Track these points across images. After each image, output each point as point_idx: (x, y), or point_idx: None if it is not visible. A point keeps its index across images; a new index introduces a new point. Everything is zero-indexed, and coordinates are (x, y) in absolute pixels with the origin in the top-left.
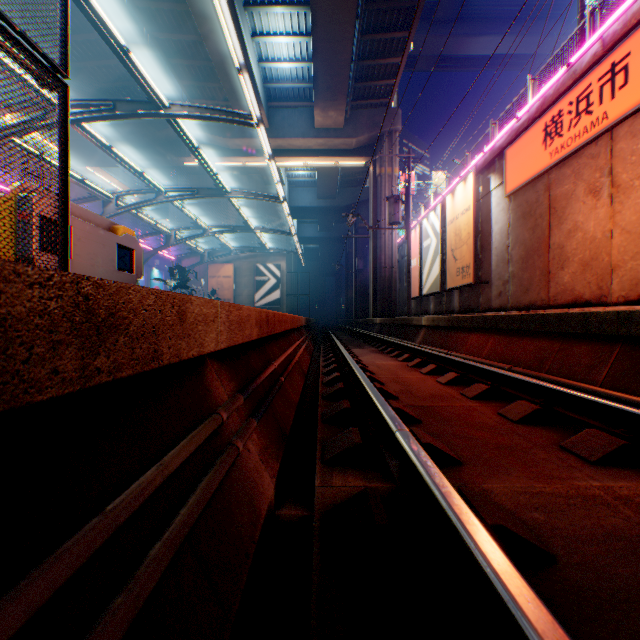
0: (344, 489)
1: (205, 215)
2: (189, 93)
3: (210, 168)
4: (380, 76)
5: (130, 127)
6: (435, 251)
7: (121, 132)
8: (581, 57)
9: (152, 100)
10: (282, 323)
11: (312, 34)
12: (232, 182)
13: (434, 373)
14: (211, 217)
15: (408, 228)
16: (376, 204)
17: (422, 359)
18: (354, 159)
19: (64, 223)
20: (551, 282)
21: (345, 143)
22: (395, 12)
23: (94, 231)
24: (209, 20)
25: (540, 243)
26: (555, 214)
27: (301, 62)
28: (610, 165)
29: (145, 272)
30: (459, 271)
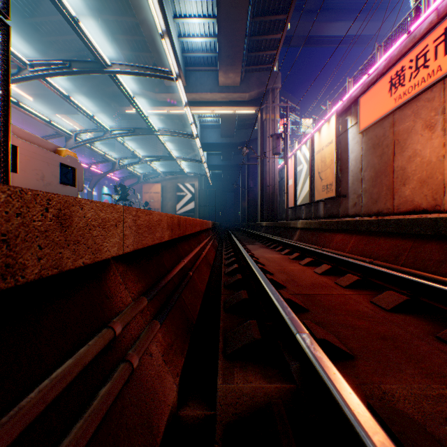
0: (246, 392)
1: (141, 149)
2: (128, 60)
3: (142, 113)
4: (266, 48)
5: (86, 85)
6: (306, 173)
7: (80, 88)
8: (418, 26)
9: (97, 60)
10: (193, 226)
11: (217, 16)
12: (160, 125)
13: (310, 264)
14: (145, 150)
15: (286, 157)
16: (263, 140)
17: (300, 253)
18: (247, 108)
19: (6, 142)
20: (395, 195)
21: (241, 97)
22: (277, 0)
23: (39, 151)
24: (142, 5)
25: (386, 166)
26: (398, 144)
27: (209, 37)
28: (443, 106)
29: (98, 189)
30: (324, 188)
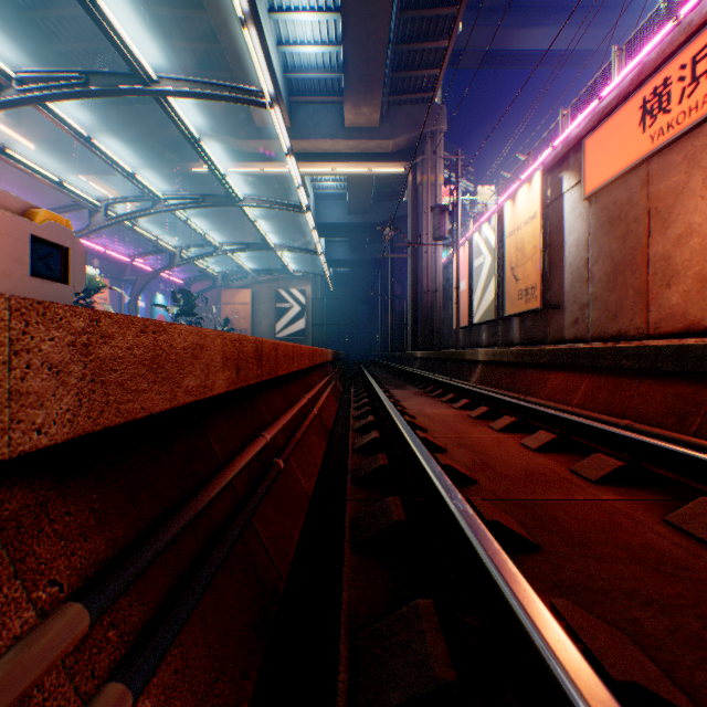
0: None
1: (218, 232)
2: None
3: (216, 168)
4: (422, 65)
5: (127, 126)
6: (490, 271)
7: (116, 132)
8: (695, 7)
9: (133, 70)
10: (293, 359)
11: (341, 6)
12: (249, 194)
13: (511, 429)
14: (225, 235)
15: (456, 244)
16: (417, 218)
17: (489, 407)
18: (391, 165)
19: None
20: (651, 305)
21: (380, 146)
22: None
23: None
24: None
25: (635, 255)
26: (657, 216)
27: (328, 46)
28: None
29: (147, 298)
30: (522, 294)
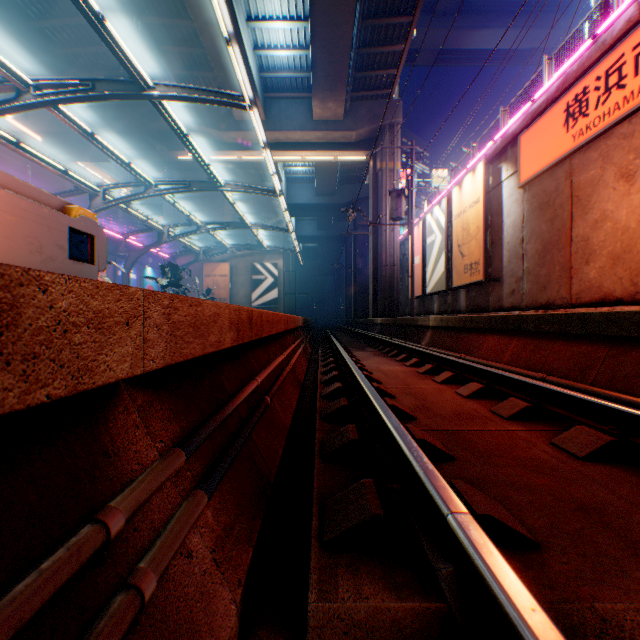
0: (359, 619)
1: (200, 212)
2: (182, 83)
3: (201, 158)
4: (381, 65)
5: (121, 119)
6: (440, 247)
7: (111, 124)
8: (609, 27)
9: (134, 78)
10: (273, 324)
11: (310, 17)
12: (228, 178)
13: (450, 382)
14: (207, 214)
15: (411, 224)
16: (377, 200)
17: (434, 364)
18: (354, 153)
19: None
20: (574, 278)
21: (345, 136)
22: None
23: (33, 209)
24: (200, 1)
25: (560, 236)
26: (578, 203)
27: (299, 49)
28: None
29: (138, 270)
30: (467, 268)
